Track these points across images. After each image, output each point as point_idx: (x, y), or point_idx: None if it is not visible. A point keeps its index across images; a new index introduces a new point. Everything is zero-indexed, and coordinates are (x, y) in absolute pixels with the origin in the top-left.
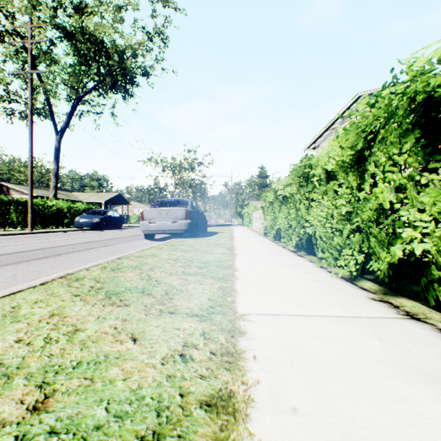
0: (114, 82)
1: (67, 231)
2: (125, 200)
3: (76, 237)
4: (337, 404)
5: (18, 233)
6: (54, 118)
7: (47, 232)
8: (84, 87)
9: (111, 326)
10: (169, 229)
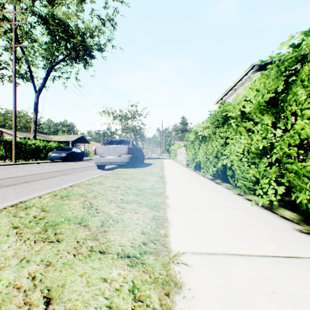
0: (77, 55)
1: (42, 163)
2: (86, 141)
3: (46, 167)
4: None
5: (5, 164)
6: (34, 81)
7: (27, 163)
8: (56, 58)
9: (30, 274)
10: (115, 162)
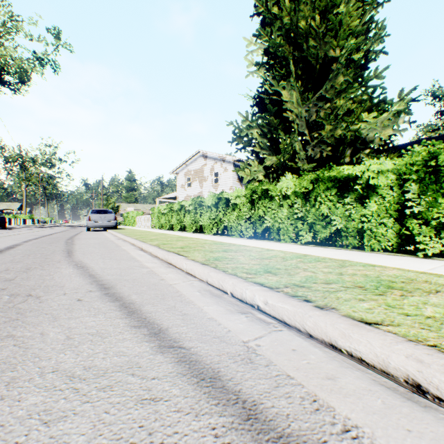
0: None
1: None
2: None
3: (25, 232)
4: (173, 233)
5: None
6: None
7: None
8: None
9: (149, 233)
10: (106, 225)
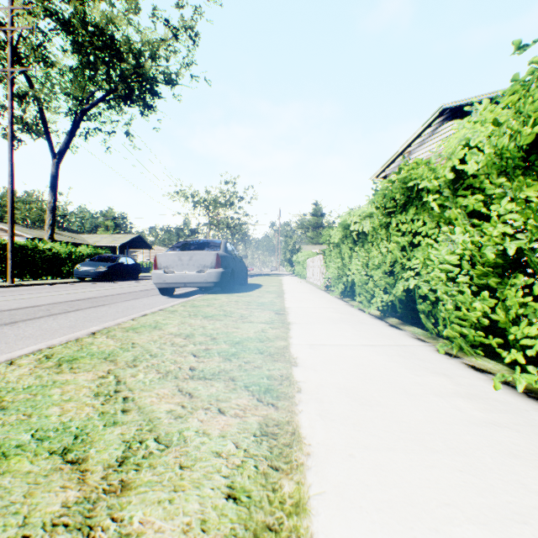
0: (129, 91)
1: (63, 284)
2: (146, 244)
3: (66, 292)
4: None
5: None
6: (50, 136)
7: (33, 285)
8: (90, 97)
9: None
10: (192, 282)
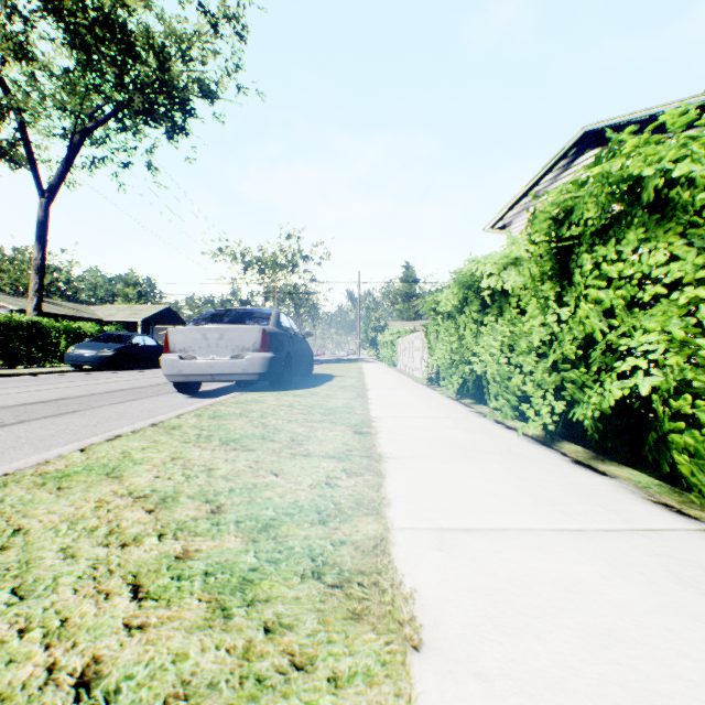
0: (150, 105)
1: (48, 374)
2: (178, 319)
3: (37, 387)
4: None
5: None
6: (36, 165)
7: None
8: (94, 112)
9: None
10: (224, 373)
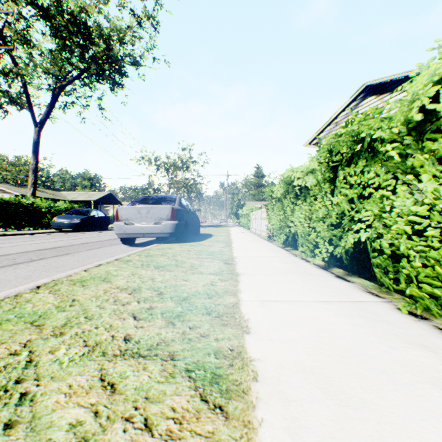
0: (100, 70)
1: (42, 233)
2: (116, 200)
3: (40, 241)
4: None
5: None
6: (32, 108)
7: (15, 234)
8: (67, 75)
9: None
10: (150, 232)
